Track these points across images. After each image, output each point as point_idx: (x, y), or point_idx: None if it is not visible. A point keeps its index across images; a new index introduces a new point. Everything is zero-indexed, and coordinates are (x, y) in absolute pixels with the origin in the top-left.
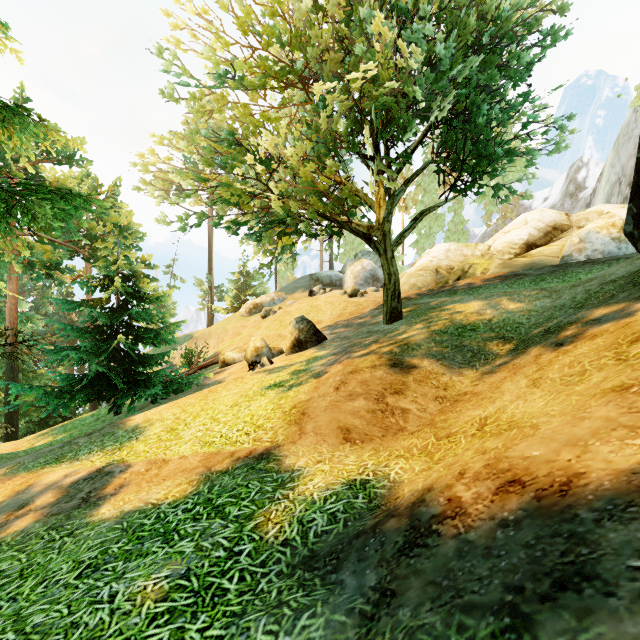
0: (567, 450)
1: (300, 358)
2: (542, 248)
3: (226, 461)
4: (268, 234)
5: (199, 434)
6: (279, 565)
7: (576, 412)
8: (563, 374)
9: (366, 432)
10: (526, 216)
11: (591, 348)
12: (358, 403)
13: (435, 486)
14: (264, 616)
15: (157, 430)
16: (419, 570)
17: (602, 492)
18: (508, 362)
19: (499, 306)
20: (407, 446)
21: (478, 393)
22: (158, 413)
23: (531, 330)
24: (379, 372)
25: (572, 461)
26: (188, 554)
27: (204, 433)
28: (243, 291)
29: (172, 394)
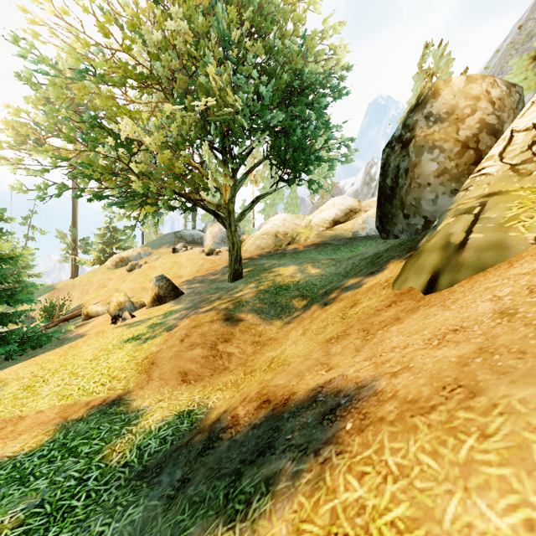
0: (295, 379)
1: (158, 312)
2: (343, 224)
3: (82, 410)
4: (131, 202)
5: (57, 389)
6: (119, 481)
7: (308, 355)
8: (318, 327)
9: (199, 374)
10: (334, 200)
11: (336, 309)
12: (196, 351)
13: (229, 409)
14: (102, 515)
15: (12, 389)
16: (206, 463)
17: (297, 402)
18: (299, 315)
19: (305, 271)
20: (225, 381)
21: (277, 339)
22: (13, 372)
23: (319, 290)
24: (215, 325)
25: (294, 386)
26: (43, 489)
27: (62, 387)
28: (110, 245)
29: (30, 349)
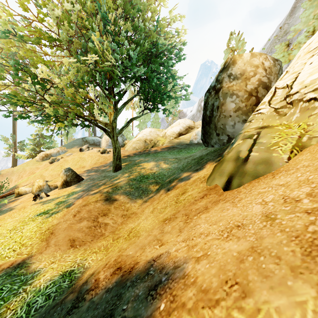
0: (139, 251)
1: (64, 193)
2: (184, 136)
3: None
4: (48, 120)
5: None
6: None
7: (150, 231)
8: (161, 207)
9: (83, 240)
10: (180, 121)
11: (173, 194)
12: (83, 224)
13: (95, 272)
14: None
15: None
16: None
17: (137, 272)
18: (152, 196)
19: (159, 166)
20: (100, 246)
21: (137, 213)
22: None
23: (166, 179)
24: (98, 204)
25: (138, 256)
26: None
27: None
28: (38, 145)
29: None
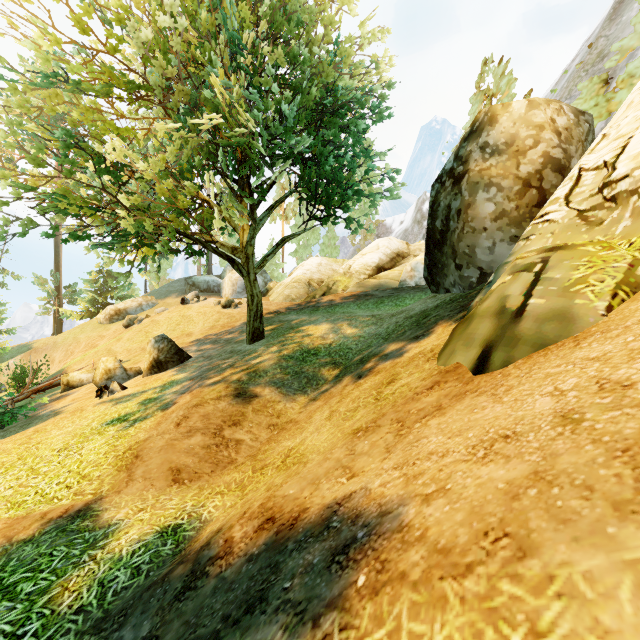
0: (308, 488)
1: (155, 383)
2: (388, 272)
3: (34, 526)
4: (124, 243)
5: (8, 493)
6: (67, 636)
7: (328, 452)
8: (347, 409)
9: (196, 470)
10: (379, 242)
11: (371, 384)
12: (195, 440)
13: (224, 527)
14: None
15: None
16: (183, 612)
17: (307, 525)
18: (328, 390)
19: (340, 331)
20: (228, 481)
21: (298, 422)
22: None
23: (355, 356)
24: (223, 404)
25: (307, 498)
26: None
27: (15, 491)
28: (103, 293)
29: None
